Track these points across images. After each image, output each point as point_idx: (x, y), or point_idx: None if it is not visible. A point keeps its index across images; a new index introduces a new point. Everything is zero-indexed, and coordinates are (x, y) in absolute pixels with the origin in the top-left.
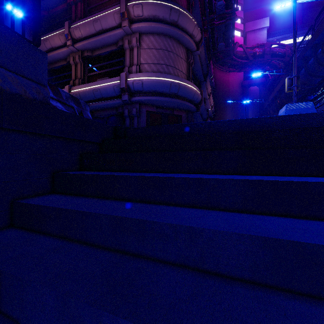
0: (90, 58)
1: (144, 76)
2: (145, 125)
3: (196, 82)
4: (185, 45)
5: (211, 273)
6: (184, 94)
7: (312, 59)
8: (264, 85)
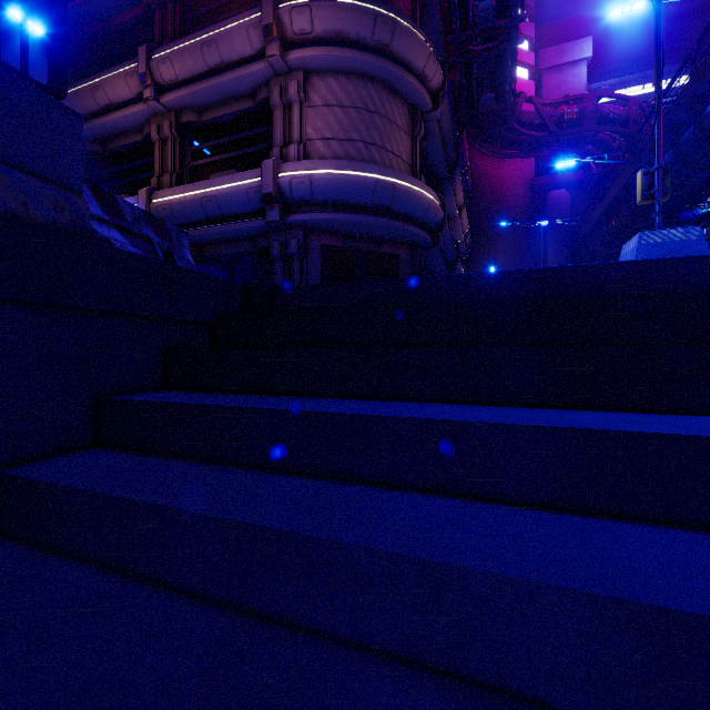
0: (195, 128)
1: (316, 168)
2: (317, 278)
3: (431, 180)
4: (406, 99)
5: (485, 687)
6: (405, 208)
7: (691, 129)
8: (581, 188)
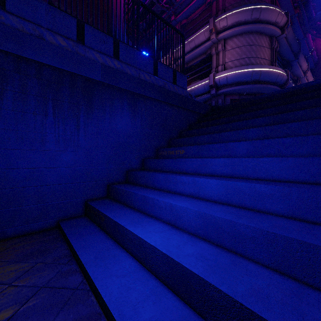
0: (185, 69)
1: (228, 72)
2: None
3: (284, 63)
4: (267, 34)
5: None
6: (266, 78)
7: None
8: None
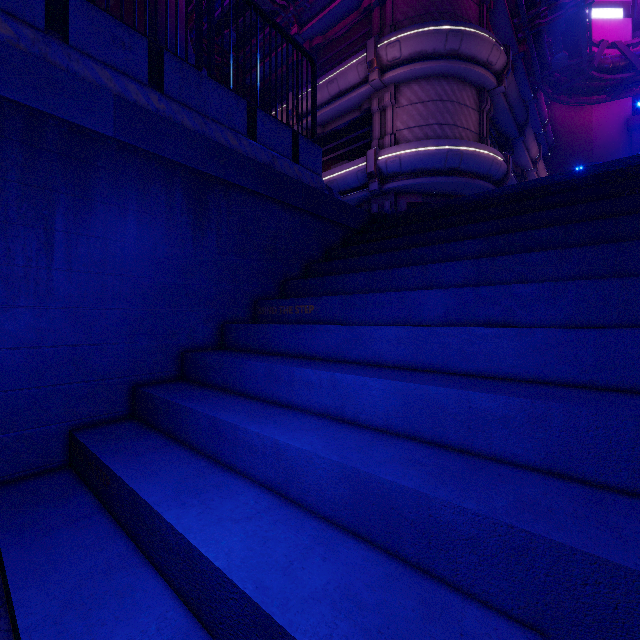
0: (320, 138)
1: (403, 150)
2: None
3: (501, 141)
4: (474, 84)
5: None
6: (471, 167)
7: None
8: None
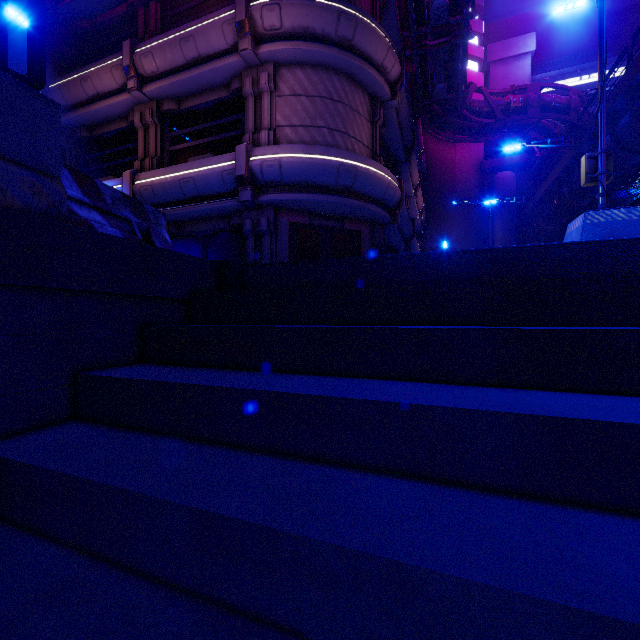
0: (175, 116)
1: (284, 152)
2: (285, 252)
3: (389, 163)
4: (367, 89)
5: None
6: (366, 188)
7: (627, 116)
8: (526, 169)
